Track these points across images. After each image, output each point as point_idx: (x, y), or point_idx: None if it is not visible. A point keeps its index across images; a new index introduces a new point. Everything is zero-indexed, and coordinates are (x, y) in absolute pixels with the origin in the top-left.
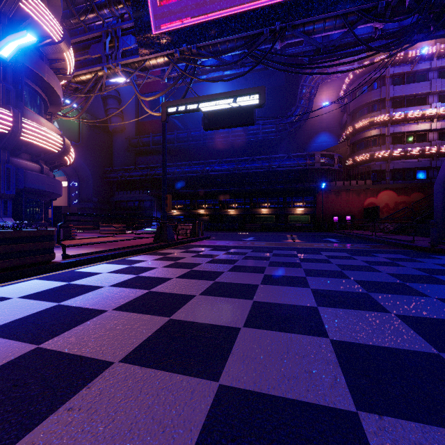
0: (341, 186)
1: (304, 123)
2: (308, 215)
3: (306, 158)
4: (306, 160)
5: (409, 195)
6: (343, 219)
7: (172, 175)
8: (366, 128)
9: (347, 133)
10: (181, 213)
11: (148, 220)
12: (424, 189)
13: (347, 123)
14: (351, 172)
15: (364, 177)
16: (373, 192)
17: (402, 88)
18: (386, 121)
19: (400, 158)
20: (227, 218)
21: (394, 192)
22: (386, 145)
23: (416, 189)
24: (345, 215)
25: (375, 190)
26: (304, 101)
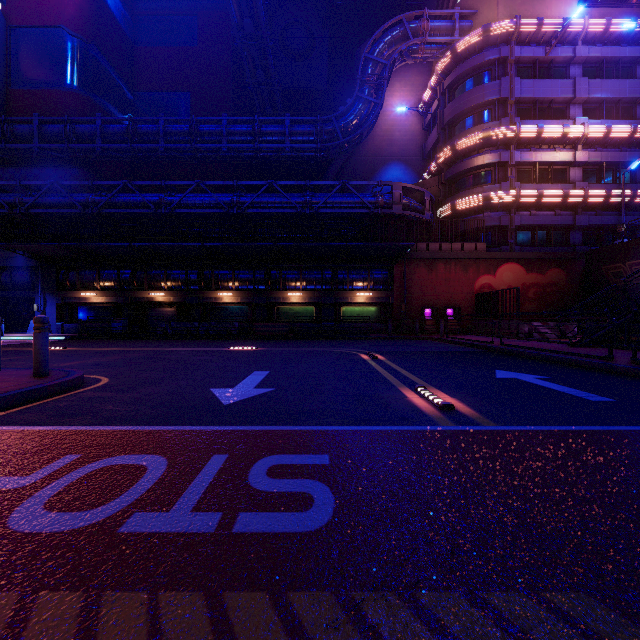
0: (437, 252)
1: (364, 143)
2: (377, 307)
3: (375, 193)
4: (378, 197)
5: (544, 273)
6: (439, 314)
7: (80, 209)
8: (473, 152)
9: (440, 160)
10: (107, 298)
11: (23, 315)
12: (565, 263)
13: (439, 143)
14: (453, 228)
15: (471, 239)
16: (488, 265)
17: (532, 85)
18: (509, 139)
19: (529, 207)
20: (217, 311)
21: (522, 266)
22: (510, 182)
23: (554, 262)
24: (445, 307)
25: (492, 262)
26: (368, 90)
